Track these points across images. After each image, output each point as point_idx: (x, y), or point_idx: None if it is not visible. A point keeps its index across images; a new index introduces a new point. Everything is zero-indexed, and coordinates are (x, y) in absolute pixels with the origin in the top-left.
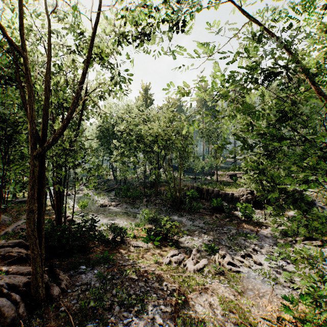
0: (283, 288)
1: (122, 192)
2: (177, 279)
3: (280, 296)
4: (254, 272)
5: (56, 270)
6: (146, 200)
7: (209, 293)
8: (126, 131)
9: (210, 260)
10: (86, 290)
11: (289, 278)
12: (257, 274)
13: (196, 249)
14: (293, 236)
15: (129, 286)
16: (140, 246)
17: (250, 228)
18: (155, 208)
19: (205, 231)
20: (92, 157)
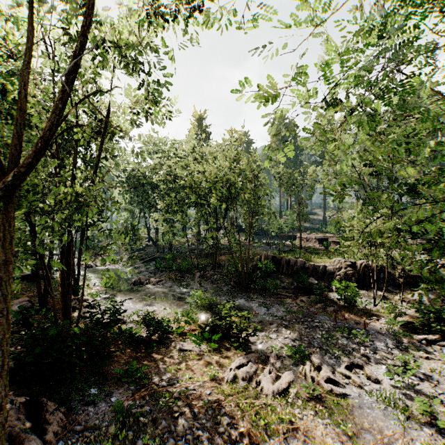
0: (420, 426)
1: (166, 264)
2: (246, 410)
3: (419, 443)
4: (370, 396)
5: (45, 401)
6: (200, 275)
7: (300, 436)
8: (171, 176)
9: (298, 374)
10: (90, 442)
11: (430, 409)
12: (374, 399)
13: (275, 354)
14: (420, 332)
15: (167, 429)
16: (188, 348)
17: (353, 319)
18: (212, 287)
19: (287, 323)
20: (113, 212)
